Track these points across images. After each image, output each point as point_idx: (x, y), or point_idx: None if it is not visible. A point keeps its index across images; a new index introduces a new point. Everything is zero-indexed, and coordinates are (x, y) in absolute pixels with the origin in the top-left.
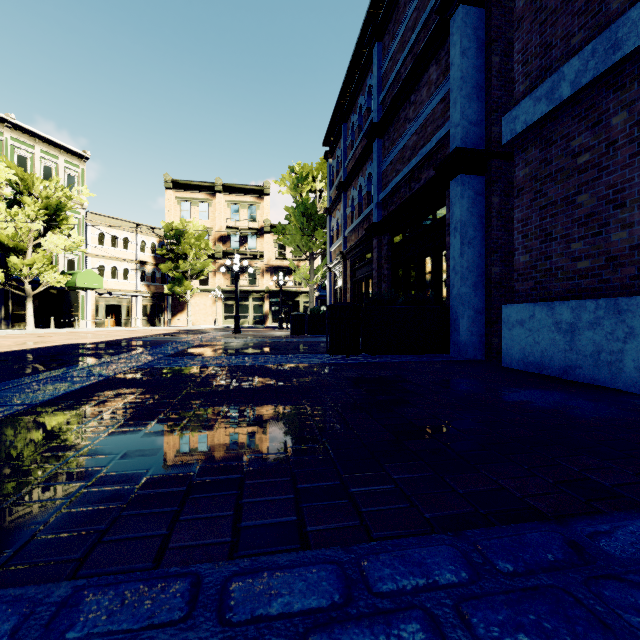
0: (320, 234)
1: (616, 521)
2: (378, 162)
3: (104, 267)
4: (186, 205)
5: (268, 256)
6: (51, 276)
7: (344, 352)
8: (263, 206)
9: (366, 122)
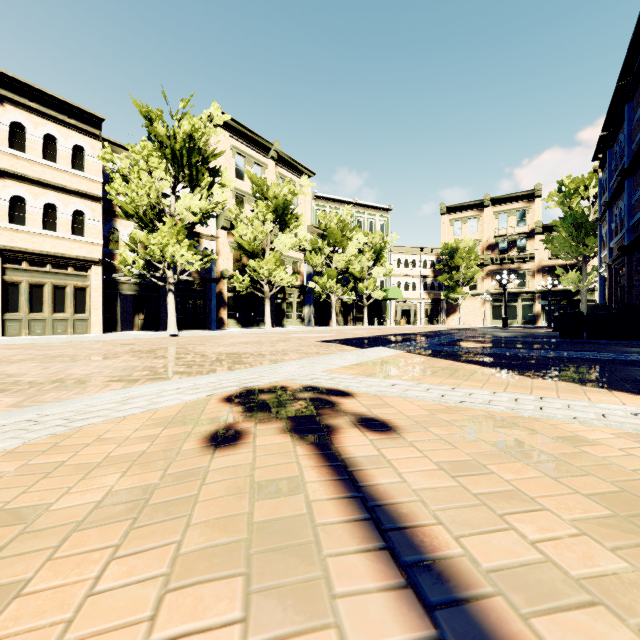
0: (591, 240)
1: (570, 351)
2: (628, 197)
3: (400, 283)
4: (457, 224)
5: (539, 257)
6: (376, 293)
7: (569, 337)
8: (533, 209)
9: (623, 157)
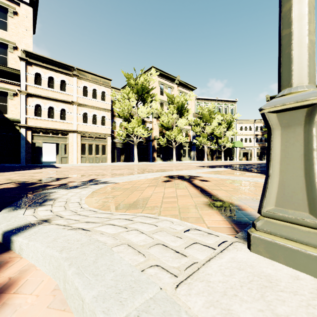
0: None
1: None
2: None
3: (242, 138)
4: None
5: None
6: (228, 144)
7: None
8: None
9: None
